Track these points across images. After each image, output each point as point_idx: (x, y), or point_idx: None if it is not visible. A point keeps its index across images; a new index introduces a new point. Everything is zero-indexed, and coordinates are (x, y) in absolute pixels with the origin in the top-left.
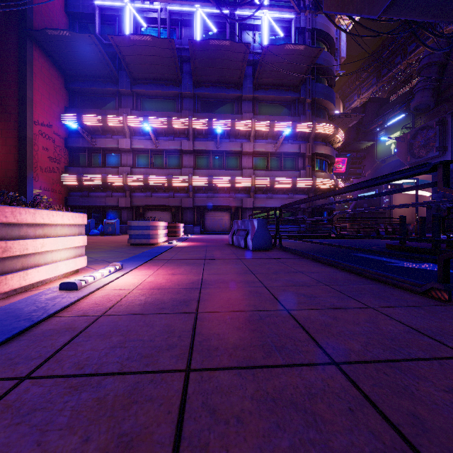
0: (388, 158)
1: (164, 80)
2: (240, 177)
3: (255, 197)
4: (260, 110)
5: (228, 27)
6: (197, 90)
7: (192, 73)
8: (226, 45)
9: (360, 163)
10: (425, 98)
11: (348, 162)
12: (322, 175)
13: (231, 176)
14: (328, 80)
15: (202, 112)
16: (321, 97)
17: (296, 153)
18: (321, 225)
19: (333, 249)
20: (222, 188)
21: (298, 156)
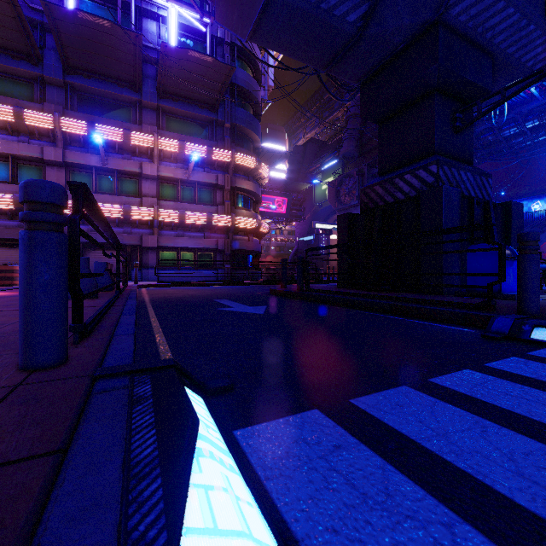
0: (325, 203)
1: (9, 49)
2: (138, 206)
3: (161, 233)
4: (169, 124)
5: (120, 6)
6: (71, 79)
7: (60, 52)
8: (105, 26)
9: (301, 206)
10: (351, 147)
11: (289, 203)
12: (244, 213)
13: (123, 204)
14: (253, 107)
15: (80, 111)
16: (243, 124)
17: (213, 184)
18: (243, 270)
19: (209, 296)
20: (112, 220)
21: (216, 189)
